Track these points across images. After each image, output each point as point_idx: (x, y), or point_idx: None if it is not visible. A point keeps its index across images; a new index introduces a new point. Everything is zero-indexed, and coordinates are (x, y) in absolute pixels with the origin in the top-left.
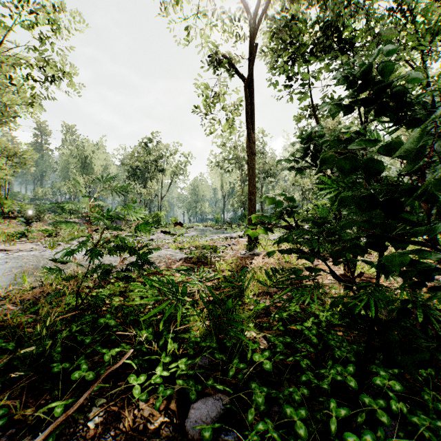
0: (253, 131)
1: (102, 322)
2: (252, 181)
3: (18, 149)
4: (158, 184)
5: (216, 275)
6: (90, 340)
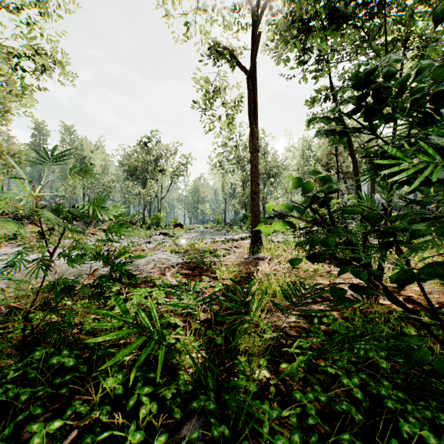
0: (256, 126)
1: (54, 362)
2: (255, 179)
3: (12, 148)
4: (158, 185)
5: (215, 292)
6: (28, 395)
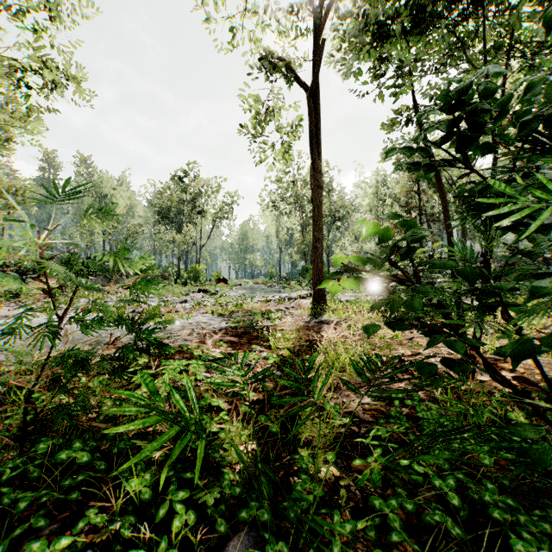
0: (319, 157)
1: (63, 457)
2: (318, 223)
3: (15, 185)
4: (197, 230)
5: (268, 367)
6: (29, 502)
